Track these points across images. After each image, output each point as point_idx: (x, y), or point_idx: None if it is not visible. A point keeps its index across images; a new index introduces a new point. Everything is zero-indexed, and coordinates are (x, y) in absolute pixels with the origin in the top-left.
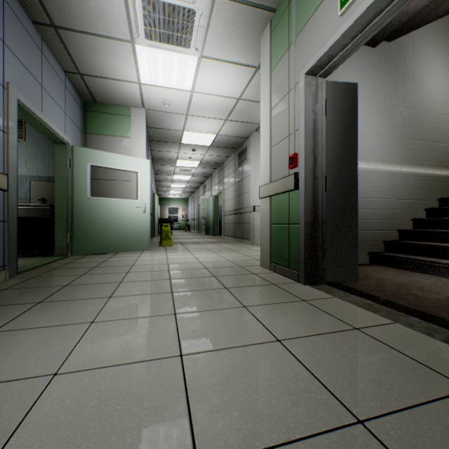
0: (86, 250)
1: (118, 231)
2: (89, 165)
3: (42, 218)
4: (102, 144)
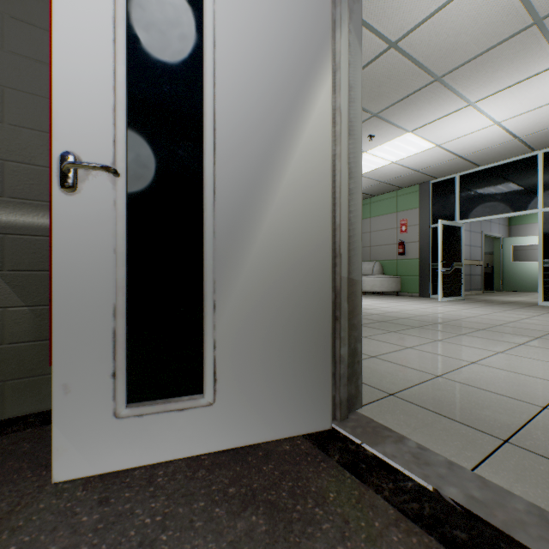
0: (509, 289)
1: (529, 280)
2: (511, 246)
3: (485, 273)
4: (520, 230)
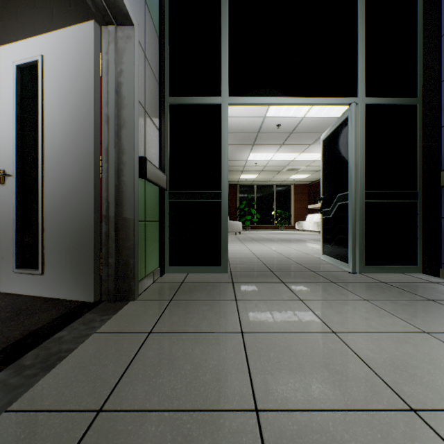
0: None
1: None
2: None
3: None
4: None
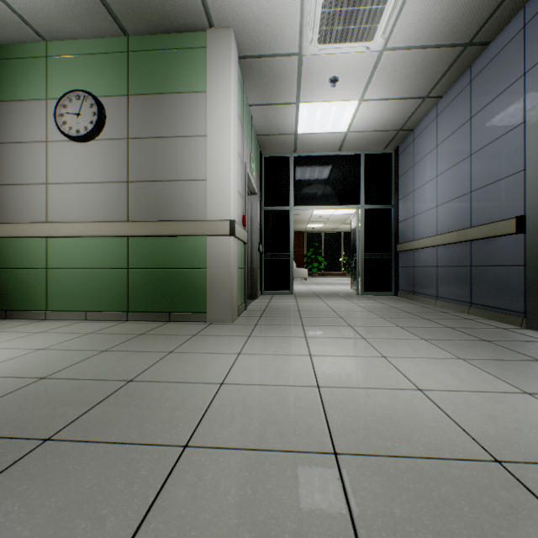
0: None
1: None
2: None
3: None
4: None
